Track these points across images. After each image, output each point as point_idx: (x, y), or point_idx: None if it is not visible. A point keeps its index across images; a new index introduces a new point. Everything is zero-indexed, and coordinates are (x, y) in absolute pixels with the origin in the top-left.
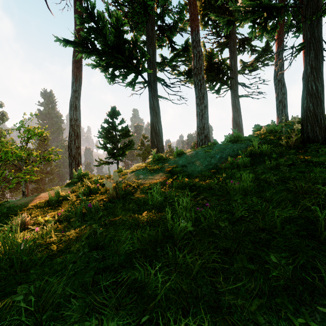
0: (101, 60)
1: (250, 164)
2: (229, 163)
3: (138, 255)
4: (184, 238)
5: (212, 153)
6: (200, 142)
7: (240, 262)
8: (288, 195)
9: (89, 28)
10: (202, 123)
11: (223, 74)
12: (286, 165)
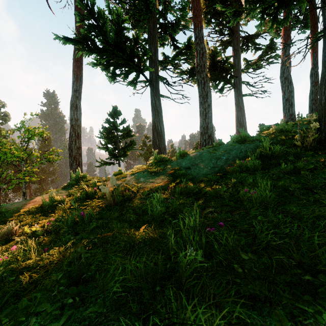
0: (102, 58)
1: (261, 167)
2: (238, 165)
3: (130, 298)
4: (193, 275)
5: (217, 154)
6: (204, 142)
7: (278, 325)
8: (321, 211)
9: (89, 25)
10: (205, 122)
11: (227, 72)
12: (307, 170)
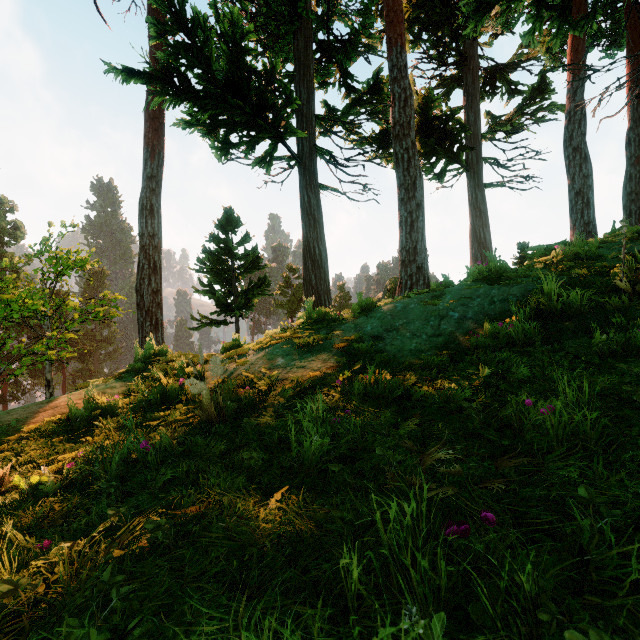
0: (201, 111)
1: (541, 336)
2: (488, 333)
3: None
4: None
5: (441, 308)
6: (408, 280)
7: None
8: None
9: (175, 44)
10: (412, 239)
11: (452, 140)
12: None
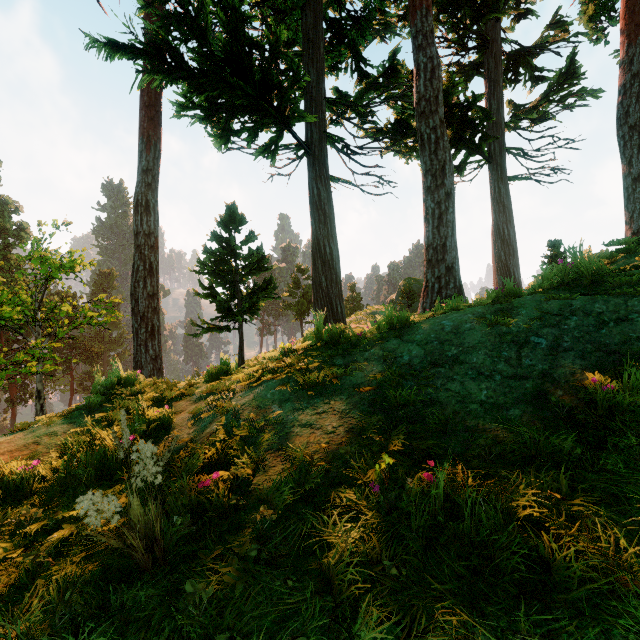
0: (197, 92)
1: None
2: (633, 385)
3: None
4: None
5: (514, 329)
6: (436, 283)
7: None
8: None
9: (166, 14)
10: (440, 235)
11: (474, 129)
12: None
